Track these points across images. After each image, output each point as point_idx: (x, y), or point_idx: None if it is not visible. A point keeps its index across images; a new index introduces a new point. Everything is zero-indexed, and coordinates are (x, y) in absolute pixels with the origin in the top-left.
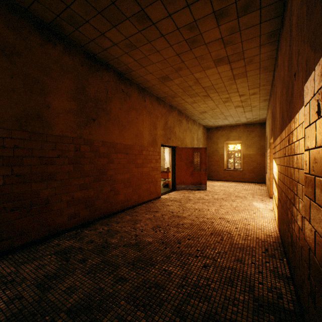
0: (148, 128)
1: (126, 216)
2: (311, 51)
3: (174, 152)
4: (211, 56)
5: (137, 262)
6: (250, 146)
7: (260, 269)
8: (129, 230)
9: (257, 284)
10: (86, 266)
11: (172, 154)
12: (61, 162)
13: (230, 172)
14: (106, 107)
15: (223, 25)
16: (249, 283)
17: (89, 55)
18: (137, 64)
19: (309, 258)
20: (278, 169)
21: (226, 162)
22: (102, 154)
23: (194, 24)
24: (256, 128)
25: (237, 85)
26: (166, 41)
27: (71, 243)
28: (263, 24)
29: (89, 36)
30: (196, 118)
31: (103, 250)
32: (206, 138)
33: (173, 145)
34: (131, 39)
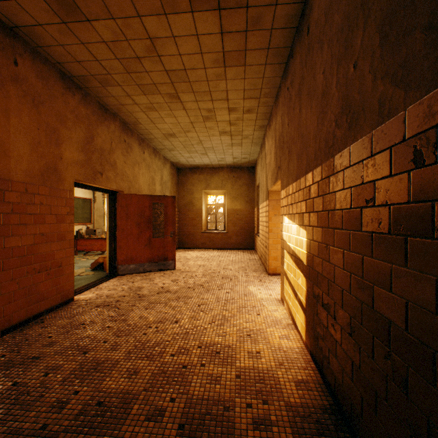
0: (28, 136)
1: None
2: None
3: (114, 201)
4: None
5: None
6: (237, 198)
7: None
8: None
9: None
10: None
11: (111, 206)
12: None
13: (211, 236)
14: None
15: None
16: None
17: None
18: None
19: None
20: (312, 236)
21: (205, 220)
22: None
23: None
24: (244, 174)
25: (228, 84)
26: None
27: None
28: None
29: None
30: (159, 146)
31: None
32: (176, 183)
33: (110, 187)
34: None
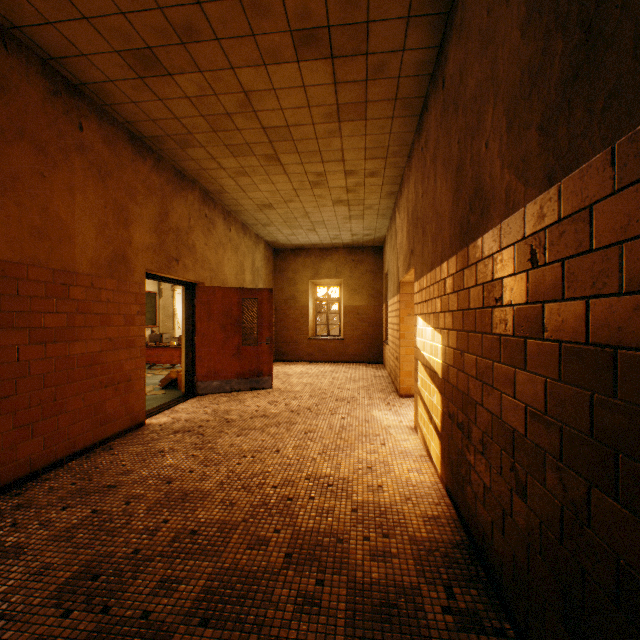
0: (94, 217)
1: None
2: None
3: (192, 296)
4: (285, 8)
5: None
6: (358, 291)
7: None
8: None
9: None
10: None
11: (187, 303)
12: None
13: (320, 344)
14: None
15: None
16: None
17: None
18: None
19: None
20: (448, 341)
21: (312, 322)
22: None
23: None
24: (367, 256)
25: (344, 142)
26: None
27: None
28: None
29: None
30: (250, 220)
31: None
32: (273, 269)
33: (187, 277)
34: None
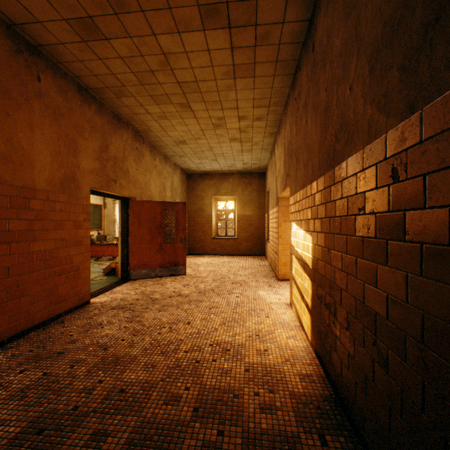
0: (49, 147)
1: None
2: None
3: (126, 208)
4: None
5: None
6: (247, 204)
7: None
8: None
9: None
10: None
11: (123, 212)
12: None
13: (221, 242)
14: None
15: None
16: None
17: None
18: None
19: None
20: (317, 241)
21: (215, 226)
22: None
23: None
24: (254, 179)
25: (238, 94)
26: None
27: None
28: None
29: None
30: (170, 153)
31: None
32: (186, 189)
33: (123, 194)
34: None
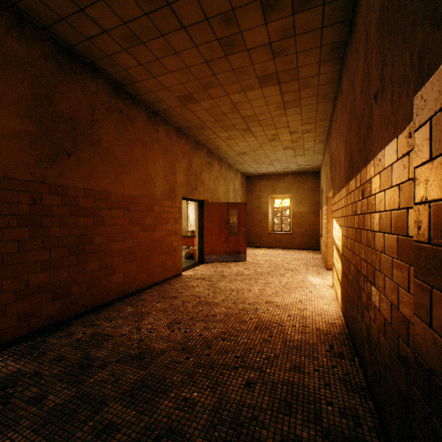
0: (162, 172)
1: (125, 307)
2: (437, 29)
3: (202, 208)
4: (254, 69)
5: (138, 390)
6: (302, 202)
7: (326, 379)
8: (128, 331)
9: (325, 406)
10: (42, 411)
11: (199, 212)
12: (2, 224)
13: (276, 236)
14: (92, 134)
15: (273, 23)
16: (313, 405)
17: (60, 44)
18: (143, 70)
19: (430, 388)
20: (343, 233)
21: (271, 222)
22: (85, 210)
23: (231, 14)
24: (309, 178)
25: (288, 118)
26: (189, 37)
27: (20, 365)
28: (326, 30)
29: (58, 11)
30: (232, 161)
31: (80, 373)
32: (246, 189)
33: (200, 198)
34: (132, 26)
